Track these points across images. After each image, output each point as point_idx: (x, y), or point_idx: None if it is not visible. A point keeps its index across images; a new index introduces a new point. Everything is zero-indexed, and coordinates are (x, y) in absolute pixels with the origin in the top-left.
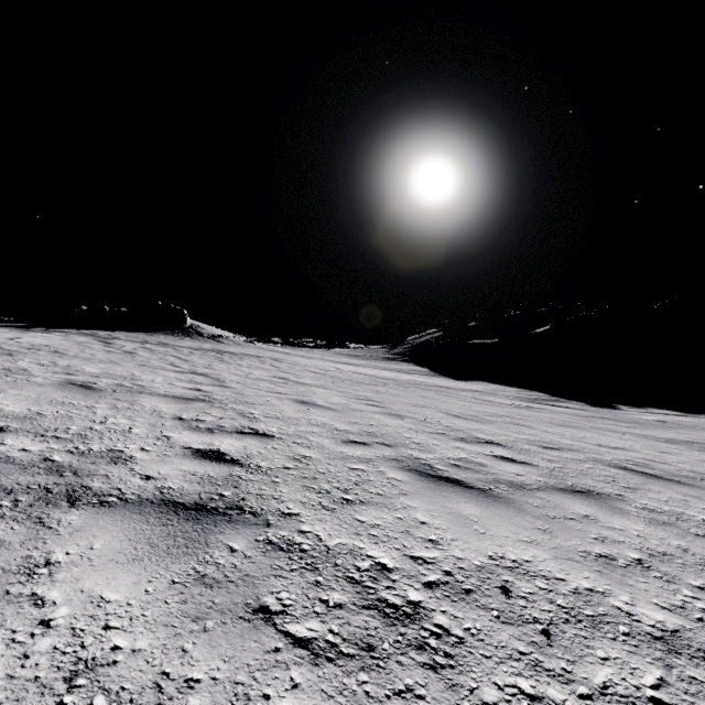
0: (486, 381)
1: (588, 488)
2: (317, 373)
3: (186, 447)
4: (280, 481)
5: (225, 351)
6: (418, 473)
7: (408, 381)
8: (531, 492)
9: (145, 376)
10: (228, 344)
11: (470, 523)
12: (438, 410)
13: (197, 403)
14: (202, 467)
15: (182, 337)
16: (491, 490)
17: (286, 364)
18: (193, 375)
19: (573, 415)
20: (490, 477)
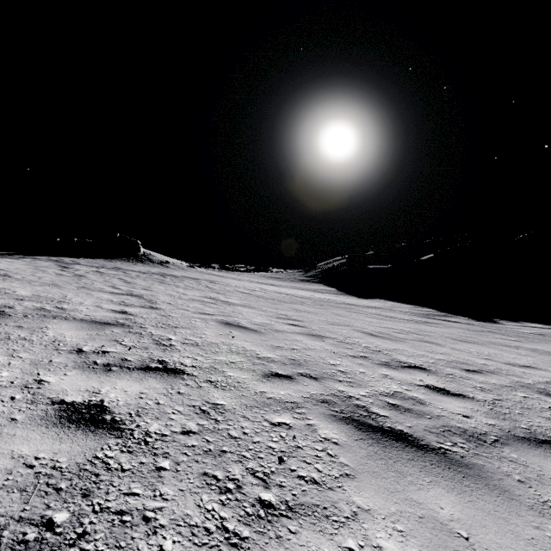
0: (383, 299)
1: (549, 434)
2: (245, 293)
3: (55, 401)
4: (167, 467)
5: (168, 275)
6: (355, 424)
7: (321, 299)
8: (497, 450)
9: (77, 298)
10: (173, 268)
11: (462, 548)
12: (353, 328)
13: (113, 329)
14: (54, 444)
15: (135, 263)
16: (451, 451)
17: (219, 285)
18: (127, 296)
19: (465, 330)
20: (438, 424)
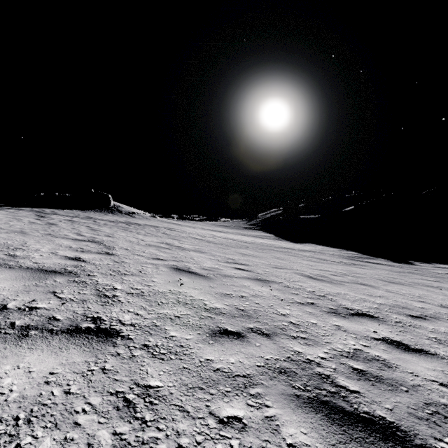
0: (314, 243)
1: None
2: (197, 239)
3: None
4: None
5: (133, 223)
6: (325, 411)
7: (262, 244)
8: None
9: (36, 244)
10: (138, 218)
11: None
12: (294, 271)
13: (56, 278)
14: None
15: (106, 213)
16: None
17: (176, 232)
18: (88, 242)
19: (389, 271)
20: (420, 401)
